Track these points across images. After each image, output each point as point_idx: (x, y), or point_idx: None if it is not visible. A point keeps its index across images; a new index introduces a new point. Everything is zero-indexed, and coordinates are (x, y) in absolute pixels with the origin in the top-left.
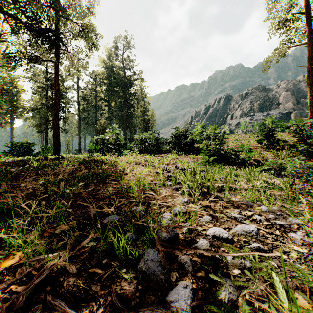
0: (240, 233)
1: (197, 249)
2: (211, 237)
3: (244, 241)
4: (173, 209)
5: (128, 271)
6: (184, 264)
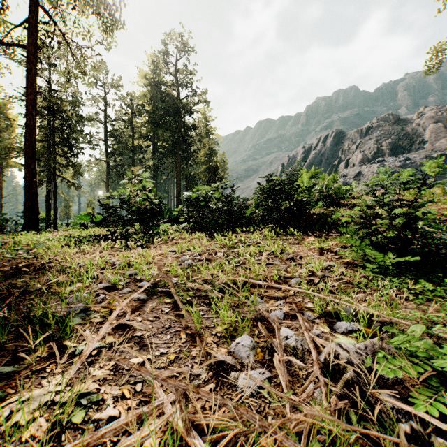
0: None
1: None
2: None
3: None
4: None
5: None
6: None
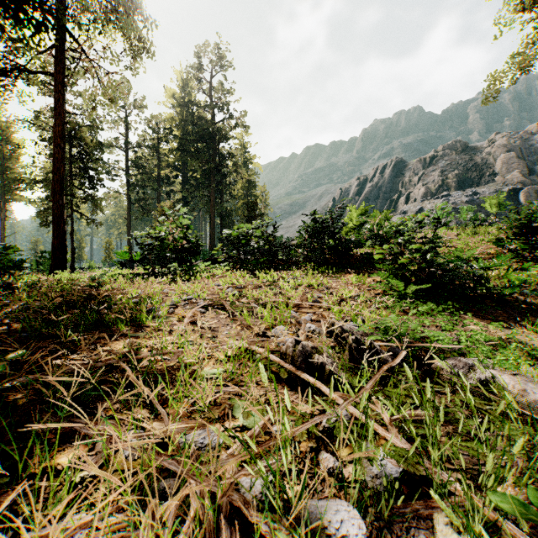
0: None
1: None
2: None
3: None
4: None
5: None
6: None
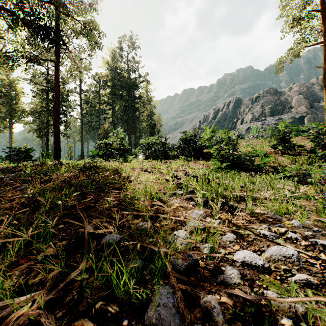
0: (277, 258)
1: (225, 283)
2: (239, 264)
3: (285, 270)
4: (188, 225)
5: (131, 322)
6: (210, 310)
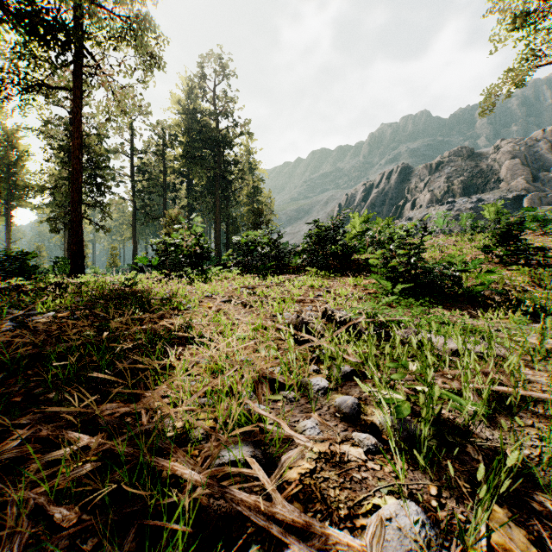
0: None
1: None
2: None
3: None
4: None
5: None
6: None
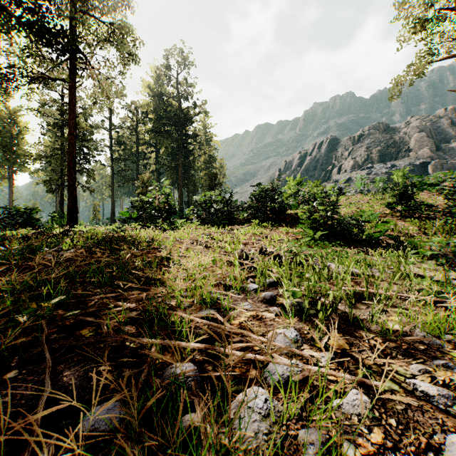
0: None
1: None
2: None
3: None
4: (269, 369)
5: None
6: None
